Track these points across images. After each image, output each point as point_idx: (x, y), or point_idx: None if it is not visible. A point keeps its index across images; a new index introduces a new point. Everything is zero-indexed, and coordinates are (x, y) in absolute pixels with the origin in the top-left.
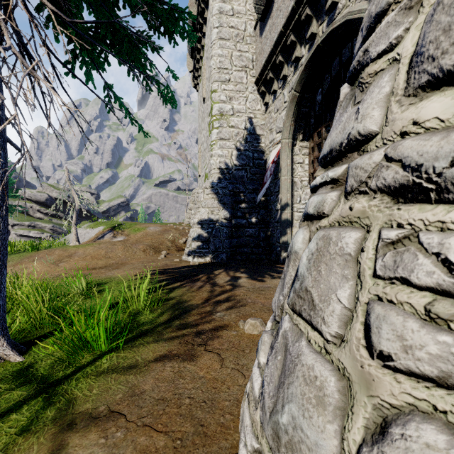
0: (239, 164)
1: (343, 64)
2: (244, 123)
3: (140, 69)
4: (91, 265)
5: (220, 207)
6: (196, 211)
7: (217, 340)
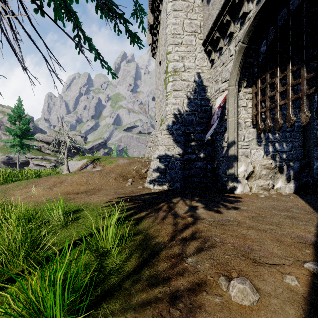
0: (189, 110)
1: (291, 12)
2: (193, 77)
3: (107, 6)
4: (75, 190)
5: (175, 145)
6: (155, 148)
7: (200, 314)
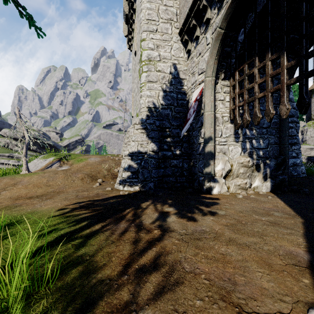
0: (165, 103)
1: None
2: (169, 68)
3: None
4: (30, 194)
5: (149, 141)
6: (127, 144)
7: None
